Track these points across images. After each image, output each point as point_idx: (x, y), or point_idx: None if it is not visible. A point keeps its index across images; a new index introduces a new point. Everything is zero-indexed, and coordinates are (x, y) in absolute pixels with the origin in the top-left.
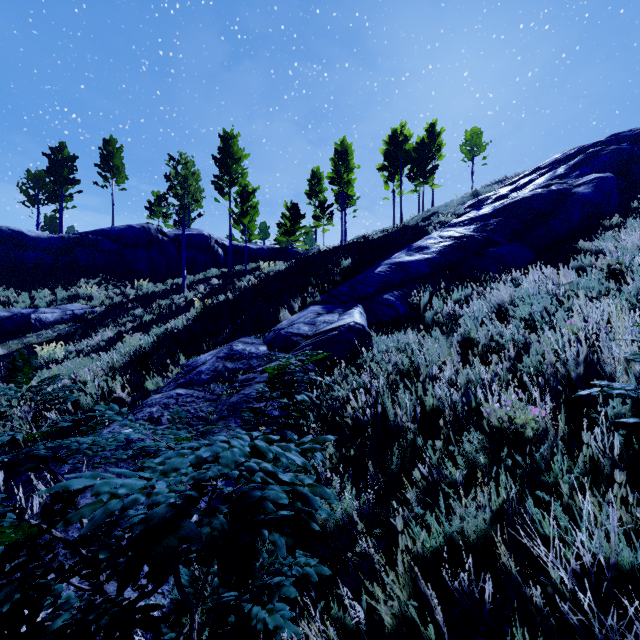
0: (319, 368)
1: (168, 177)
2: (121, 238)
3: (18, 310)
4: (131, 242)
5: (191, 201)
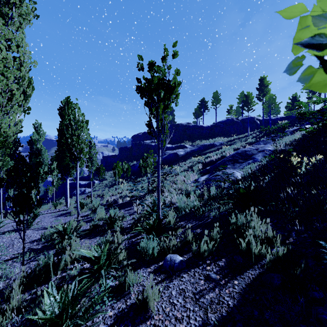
0: (293, 133)
1: (243, 101)
2: (225, 123)
3: (209, 143)
4: (228, 124)
5: (250, 106)
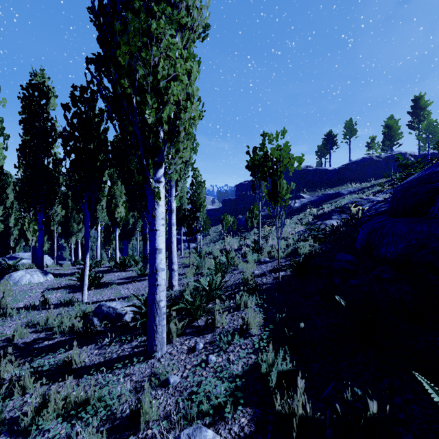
0: None
1: (384, 134)
2: (359, 163)
3: (334, 191)
4: (364, 164)
5: (395, 140)
